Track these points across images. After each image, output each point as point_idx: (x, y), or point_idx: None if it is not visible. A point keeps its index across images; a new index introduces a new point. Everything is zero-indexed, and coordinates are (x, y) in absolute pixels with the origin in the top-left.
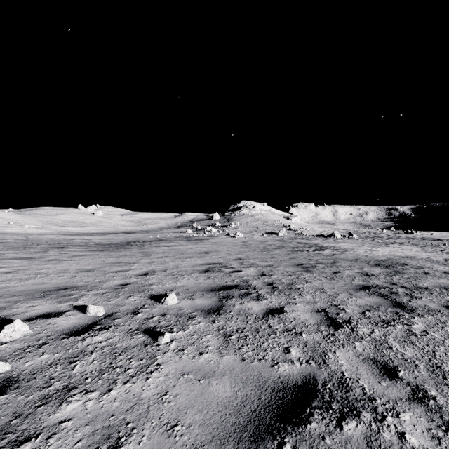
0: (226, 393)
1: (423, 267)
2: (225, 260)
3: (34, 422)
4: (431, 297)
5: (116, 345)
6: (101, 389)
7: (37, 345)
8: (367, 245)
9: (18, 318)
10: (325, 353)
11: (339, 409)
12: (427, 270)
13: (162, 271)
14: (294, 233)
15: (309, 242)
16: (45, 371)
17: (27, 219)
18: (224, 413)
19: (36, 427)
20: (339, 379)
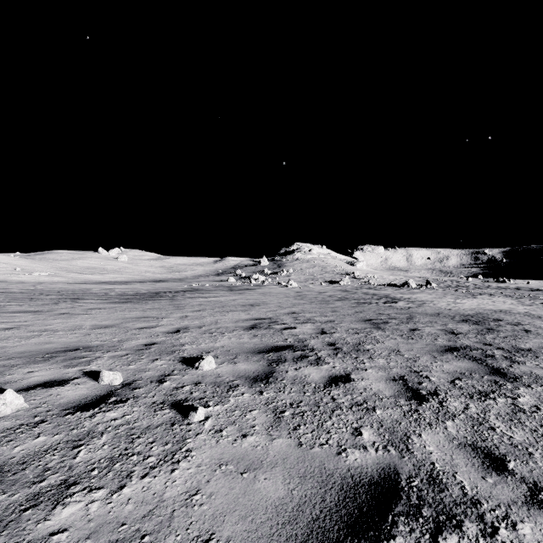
0: (277, 493)
1: (522, 324)
2: (275, 314)
3: (16, 534)
4: (537, 361)
5: (135, 424)
6: (110, 485)
7: (32, 423)
8: (450, 296)
9: (12, 388)
10: (408, 437)
11: (432, 517)
12: (528, 327)
13: (197, 327)
14: (359, 281)
15: (377, 292)
16: (39, 459)
17: (37, 265)
18: (275, 522)
19: (17, 541)
20: (430, 473)
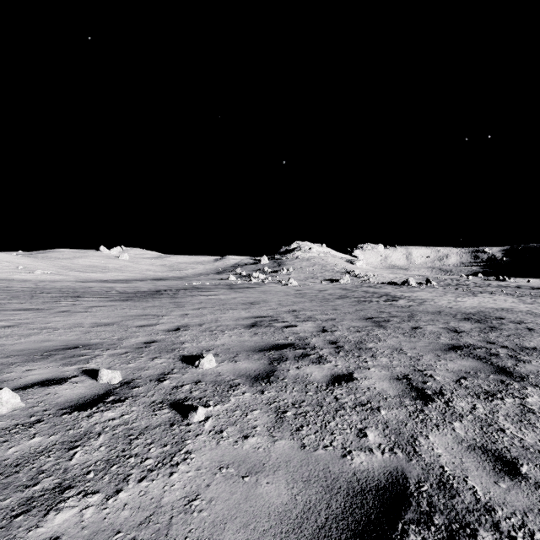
0: (281, 498)
1: (525, 322)
2: (276, 312)
3: None
4: None
5: (133, 424)
6: (106, 489)
7: (28, 423)
8: (451, 294)
9: (9, 386)
10: (415, 438)
11: (444, 525)
12: (531, 325)
13: (197, 325)
14: (359, 280)
15: (377, 291)
16: (34, 461)
17: (39, 264)
18: (278, 530)
19: None
20: (439, 478)
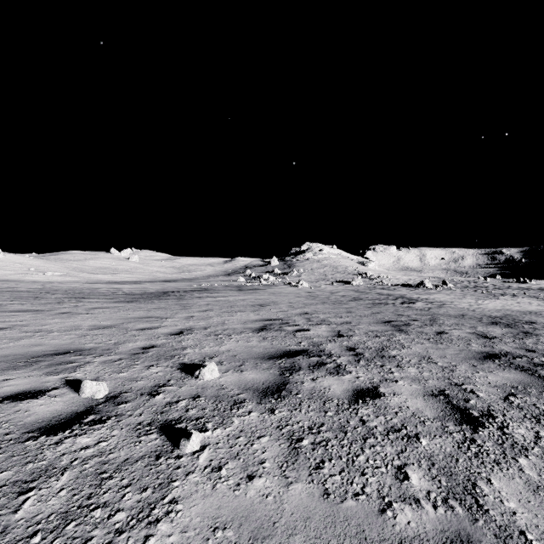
0: None
1: None
2: (287, 315)
3: None
4: None
5: (109, 455)
6: None
7: None
8: (470, 297)
9: None
10: (473, 483)
11: None
12: None
13: (202, 328)
14: (372, 282)
15: (392, 293)
16: None
17: (51, 265)
18: None
19: None
20: None
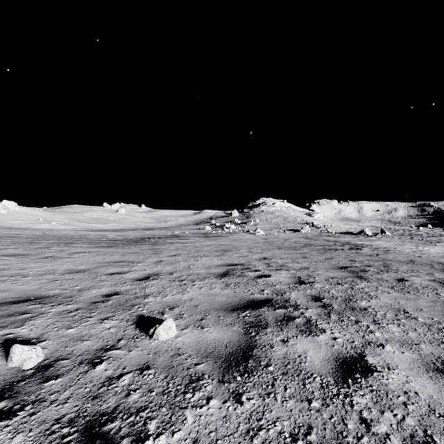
0: None
1: None
2: (247, 260)
3: None
4: None
5: None
6: None
7: None
8: (409, 243)
9: None
10: None
11: None
12: None
13: (168, 273)
14: (318, 230)
15: (338, 240)
16: None
17: (56, 216)
18: None
19: None
20: None
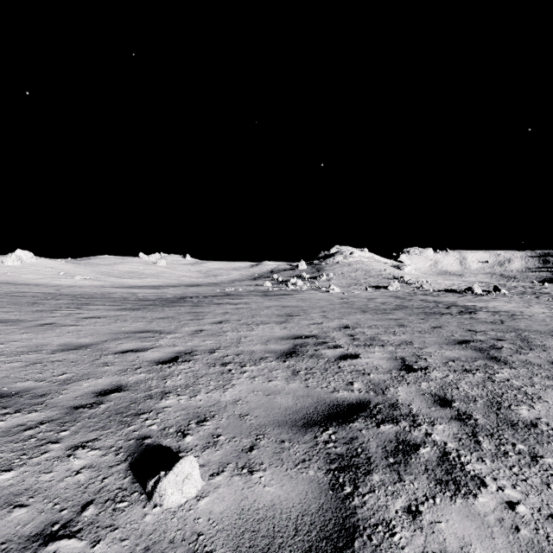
0: None
1: None
2: (322, 330)
3: None
4: None
5: None
6: None
7: None
8: (537, 305)
9: None
10: None
11: None
12: None
13: (207, 351)
14: (410, 287)
15: (439, 300)
16: None
17: (80, 270)
18: None
19: None
20: None
